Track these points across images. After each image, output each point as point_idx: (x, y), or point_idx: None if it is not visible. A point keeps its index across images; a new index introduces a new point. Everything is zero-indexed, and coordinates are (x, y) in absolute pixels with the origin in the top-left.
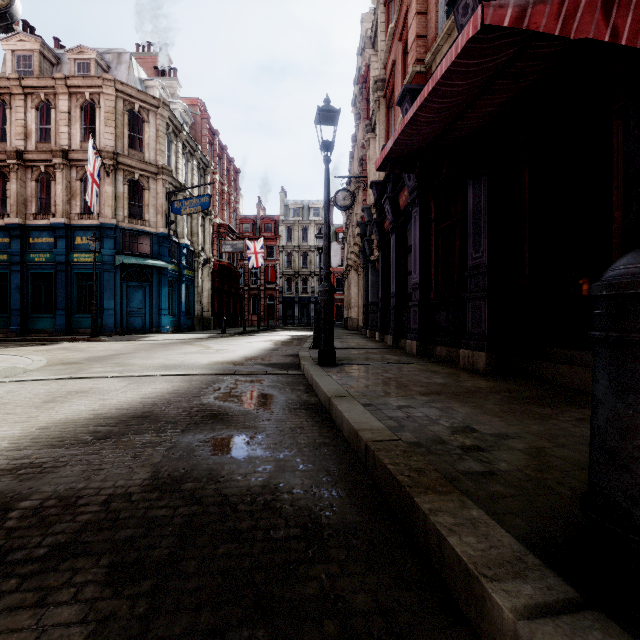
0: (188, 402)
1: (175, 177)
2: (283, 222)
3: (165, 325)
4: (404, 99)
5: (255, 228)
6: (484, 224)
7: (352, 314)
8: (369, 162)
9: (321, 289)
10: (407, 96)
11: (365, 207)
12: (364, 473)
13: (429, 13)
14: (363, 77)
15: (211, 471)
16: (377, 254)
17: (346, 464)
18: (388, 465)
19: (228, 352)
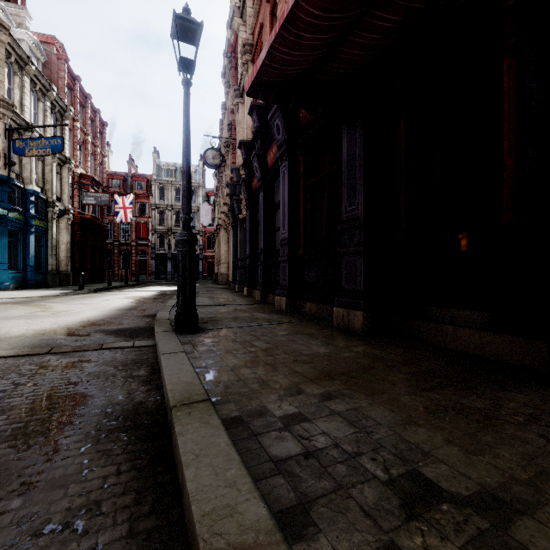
0: None
1: (19, 113)
2: (156, 181)
3: (3, 281)
4: None
5: (126, 185)
6: (360, 174)
7: (222, 270)
8: (238, 125)
9: (178, 238)
10: None
11: (234, 168)
12: None
13: None
14: (232, 46)
15: None
16: (245, 213)
17: None
18: None
19: (68, 314)
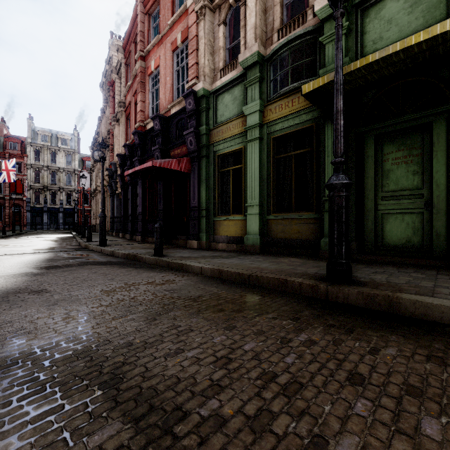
0: (59, 257)
1: None
2: (31, 144)
3: None
4: (135, 134)
5: None
6: (162, 197)
7: None
8: (115, 137)
9: (101, 215)
10: (137, 134)
11: (113, 163)
12: (127, 259)
13: (146, 103)
14: (110, 83)
15: (93, 261)
16: (120, 191)
17: (122, 259)
18: (132, 254)
19: (31, 246)
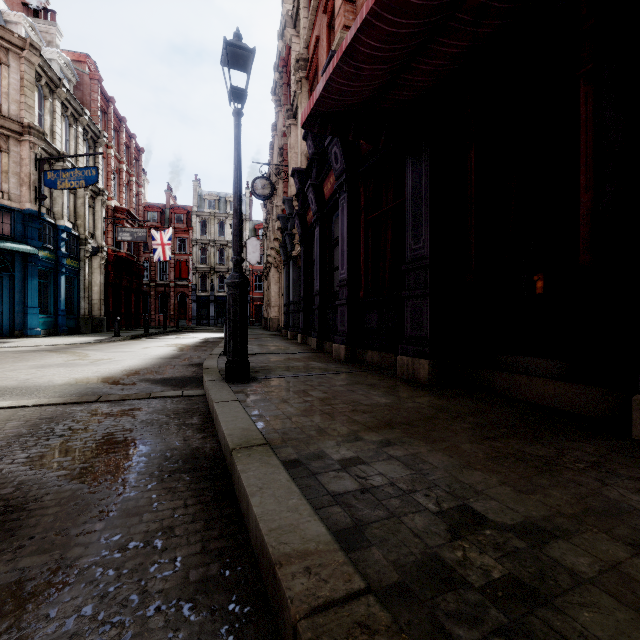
0: None
1: (50, 142)
2: (197, 213)
3: (34, 327)
4: None
5: (164, 218)
6: (426, 209)
7: (272, 314)
8: (290, 150)
9: (229, 281)
10: None
11: (286, 198)
12: None
13: None
14: (284, 60)
15: None
16: (299, 249)
17: None
18: None
19: (108, 363)
